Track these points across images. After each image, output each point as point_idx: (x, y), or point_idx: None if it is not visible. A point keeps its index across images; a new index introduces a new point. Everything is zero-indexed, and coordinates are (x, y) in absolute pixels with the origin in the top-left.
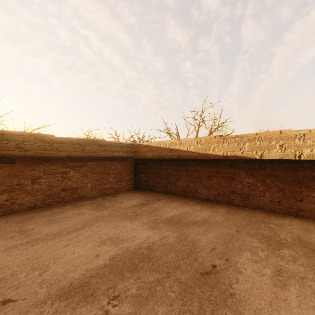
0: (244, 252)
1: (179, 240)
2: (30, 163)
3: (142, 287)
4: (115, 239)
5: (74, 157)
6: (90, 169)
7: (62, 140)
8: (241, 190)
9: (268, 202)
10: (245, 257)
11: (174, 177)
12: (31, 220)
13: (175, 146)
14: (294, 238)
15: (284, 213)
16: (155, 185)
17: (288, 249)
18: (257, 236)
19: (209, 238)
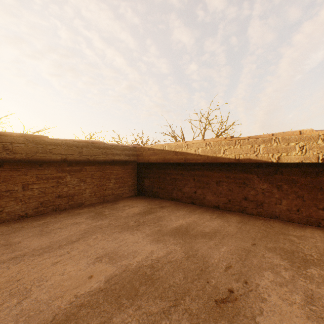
0: (264, 271)
1: (188, 257)
2: (21, 167)
3: (144, 321)
4: (113, 255)
5: (70, 161)
6: (89, 174)
7: (57, 142)
8: (254, 197)
9: (286, 210)
10: (267, 279)
11: (181, 183)
12: (20, 231)
13: (182, 149)
14: (320, 253)
15: (304, 223)
16: (159, 191)
17: (316, 268)
18: (277, 250)
19: (222, 253)
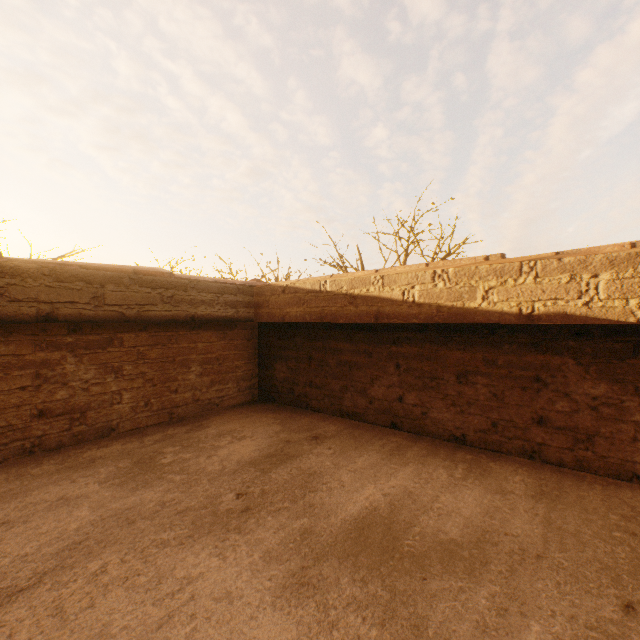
0: None
1: None
2: None
3: None
4: None
5: (66, 319)
6: (131, 352)
7: (22, 266)
8: (568, 419)
9: None
10: None
11: (363, 374)
12: None
13: (368, 287)
14: None
15: None
16: (310, 394)
17: None
18: None
19: None
